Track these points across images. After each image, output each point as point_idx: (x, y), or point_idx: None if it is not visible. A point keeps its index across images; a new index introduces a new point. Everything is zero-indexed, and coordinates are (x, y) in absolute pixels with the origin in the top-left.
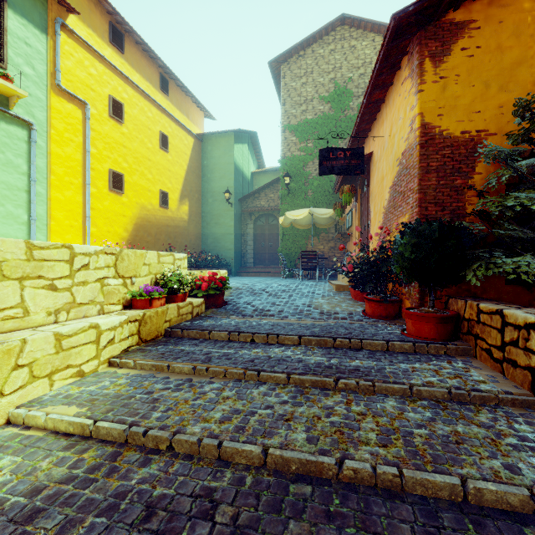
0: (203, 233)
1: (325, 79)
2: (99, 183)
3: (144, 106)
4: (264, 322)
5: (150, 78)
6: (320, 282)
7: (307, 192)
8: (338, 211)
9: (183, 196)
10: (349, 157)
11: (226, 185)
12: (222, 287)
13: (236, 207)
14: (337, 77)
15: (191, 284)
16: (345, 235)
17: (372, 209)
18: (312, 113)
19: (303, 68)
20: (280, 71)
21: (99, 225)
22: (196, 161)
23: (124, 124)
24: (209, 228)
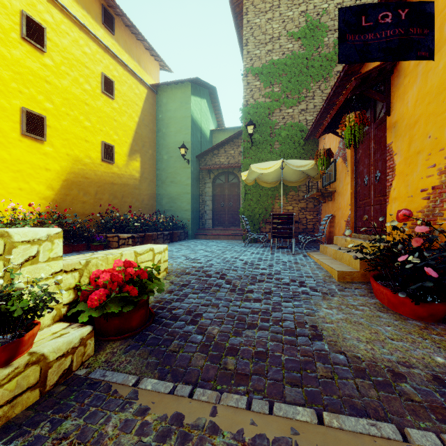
0: (158, 192)
1: (294, 13)
2: (2, 124)
3: (78, 38)
4: (223, 443)
5: (88, 7)
6: (298, 256)
7: (273, 144)
8: (322, 161)
9: (133, 150)
10: (406, 21)
11: (183, 141)
12: (142, 291)
13: (194, 164)
14: (308, 9)
15: (78, 287)
16: (326, 193)
17: (399, 148)
18: (279, 52)
19: (268, 1)
20: (241, 9)
21: (2, 180)
22: (150, 114)
23: (48, 53)
24: (164, 187)
